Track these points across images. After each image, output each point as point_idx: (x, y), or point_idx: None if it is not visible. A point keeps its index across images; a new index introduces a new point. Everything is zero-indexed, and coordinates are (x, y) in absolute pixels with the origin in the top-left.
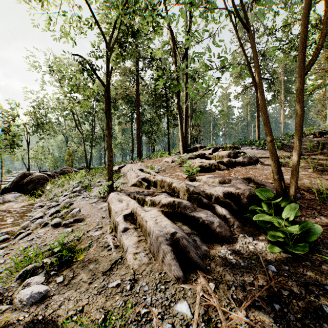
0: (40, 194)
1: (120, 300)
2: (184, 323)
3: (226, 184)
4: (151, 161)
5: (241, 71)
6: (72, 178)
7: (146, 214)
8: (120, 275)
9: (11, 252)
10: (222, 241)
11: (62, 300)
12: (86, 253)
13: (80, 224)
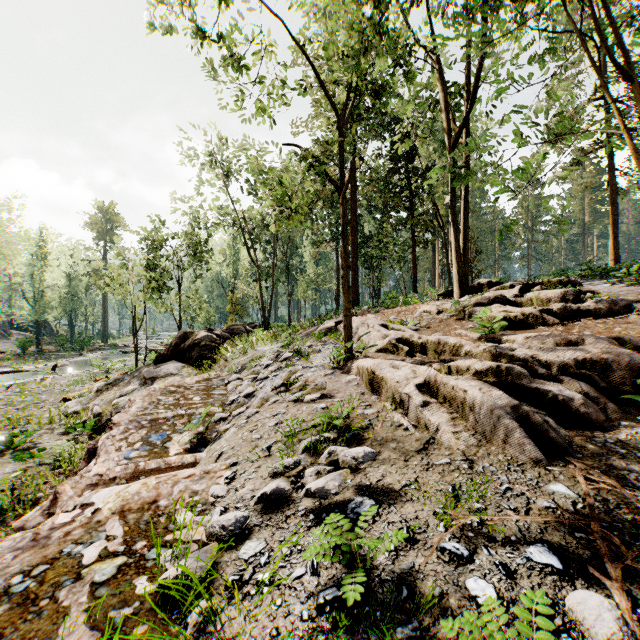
0: (210, 366)
1: (462, 476)
2: (569, 501)
3: (576, 347)
4: (392, 311)
5: (572, 120)
6: (256, 340)
7: (458, 382)
8: (444, 455)
9: (257, 428)
10: (591, 427)
11: (382, 472)
12: (372, 432)
13: (332, 400)
